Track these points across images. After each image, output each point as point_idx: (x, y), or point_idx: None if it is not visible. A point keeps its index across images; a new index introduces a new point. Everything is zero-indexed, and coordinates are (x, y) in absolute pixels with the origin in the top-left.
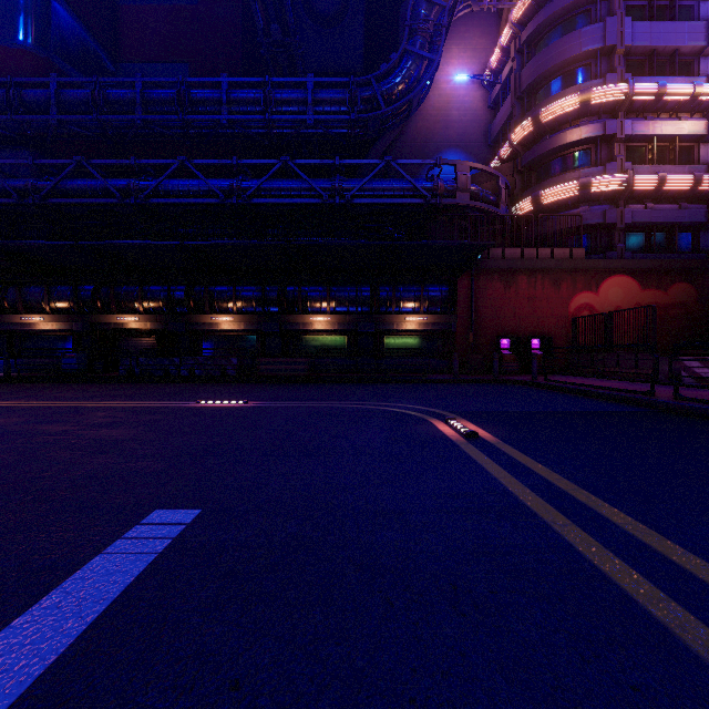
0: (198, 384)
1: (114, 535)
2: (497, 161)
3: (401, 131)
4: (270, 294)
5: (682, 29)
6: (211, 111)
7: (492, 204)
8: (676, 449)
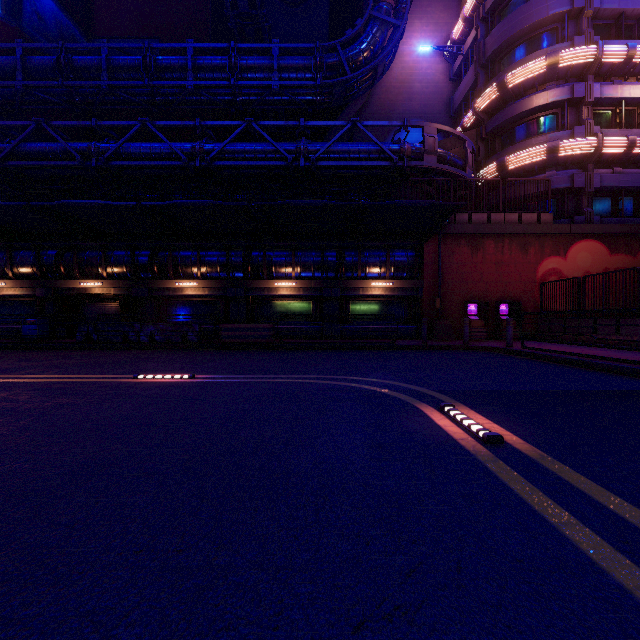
0: (155, 352)
1: None
2: (460, 130)
3: (365, 102)
4: (235, 259)
5: None
6: (177, 77)
7: (459, 168)
8: None
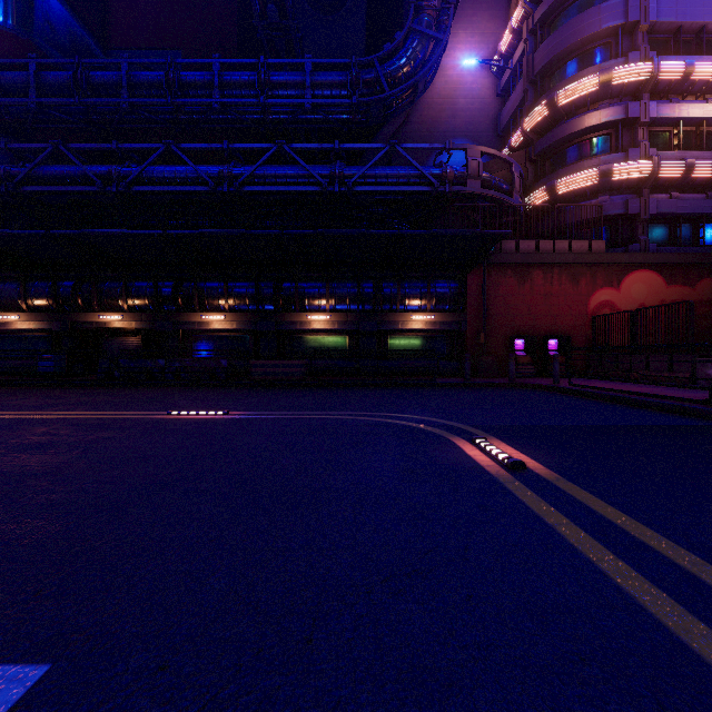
0: (182, 389)
1: None
2: (508, 150)
3: (405, 120)
4: (265, 290)
5: (711, 4)
6: (202, 95)
7: (505, 193)
8: None
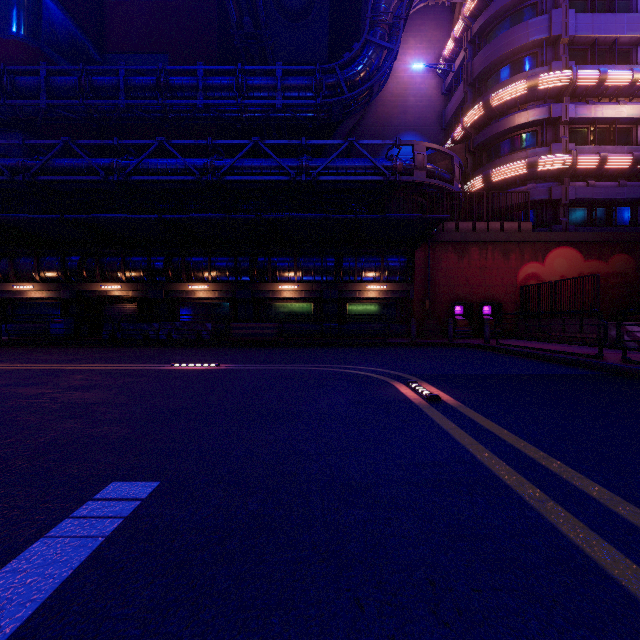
0: (175, 348)
1: (62, 514)
2: (451, 142)
3: (363, 115)
4: (242, 264)
5: (622, 20)
6: (188, 96)
7: (446, 181)
8: (636, 413)
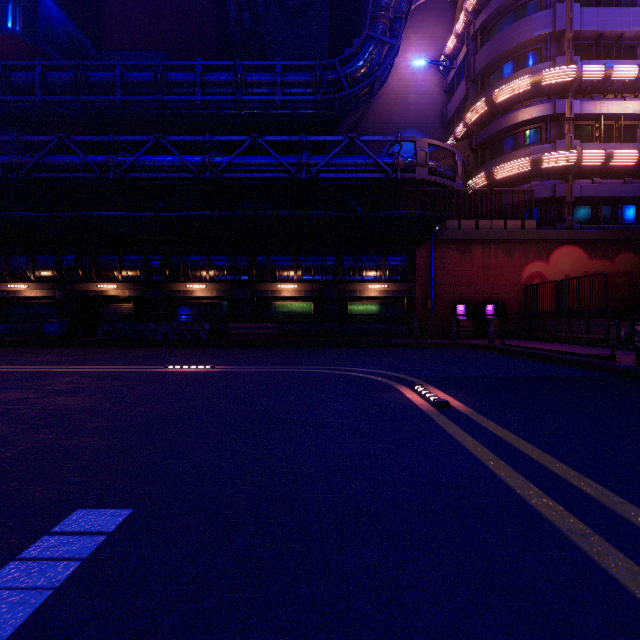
0: (171, 348)
1: (8, 554)
2: (453, 140)
3: (363, 113)
4: (241, 263)
5: (628, 15)
6: (186, 92)
7: (449, 179)
8: None
